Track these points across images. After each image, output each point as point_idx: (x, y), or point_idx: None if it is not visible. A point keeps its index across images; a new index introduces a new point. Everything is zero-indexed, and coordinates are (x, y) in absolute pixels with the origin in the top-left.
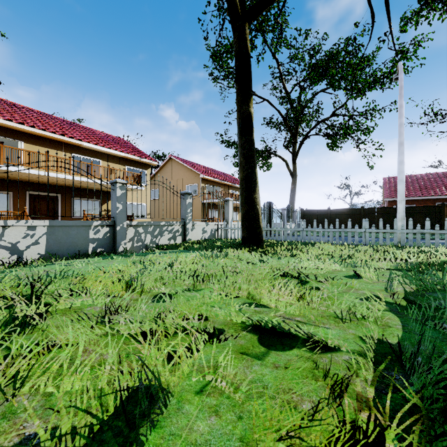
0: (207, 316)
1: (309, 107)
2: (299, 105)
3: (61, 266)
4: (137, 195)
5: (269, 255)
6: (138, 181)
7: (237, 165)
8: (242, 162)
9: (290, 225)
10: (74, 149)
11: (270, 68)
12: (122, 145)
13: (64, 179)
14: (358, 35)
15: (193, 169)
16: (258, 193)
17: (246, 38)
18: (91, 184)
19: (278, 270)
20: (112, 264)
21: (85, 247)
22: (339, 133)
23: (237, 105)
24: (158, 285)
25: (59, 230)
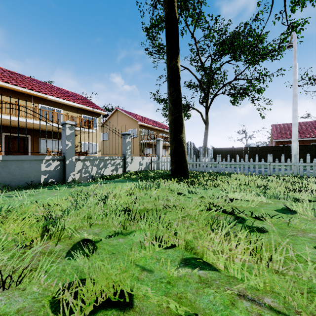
0: (132, 293)
1: (218, 73)
2: (211, 71)
3: (3, 198)
4: (84, 135)
5: (195, 185)
6: (91, 126)
7: (166, 115)
8: (171, 107)
9: (208, 159)
10: (41, 100)
11: (189, 45)
12: (79, 99)
13: (31, 123)
14: (261, 11)
15: (133, 118)
16: (184, 133)
17: (175, 5)
18: (53, 128)
19: (208, 203)
20: (53, 195)
21: (37, 178)
22: (239, 92)
23: (166, 61)
24: (84, 225)
25: (12, 163)
